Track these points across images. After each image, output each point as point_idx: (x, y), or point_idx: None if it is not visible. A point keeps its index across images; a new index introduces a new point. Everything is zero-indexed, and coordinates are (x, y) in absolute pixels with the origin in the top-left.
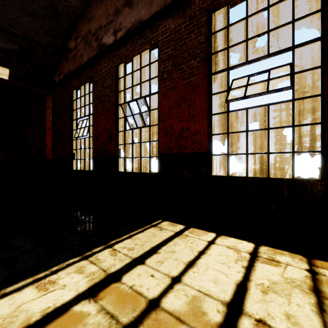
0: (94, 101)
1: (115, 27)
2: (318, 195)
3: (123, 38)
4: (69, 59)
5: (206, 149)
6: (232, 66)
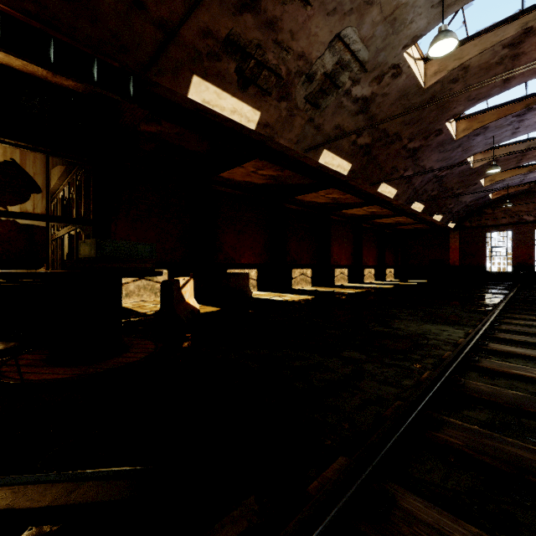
0: (514, 241)
1: (534, 214)
2: None
3: None
4: (485, 218)
5: None
6: None
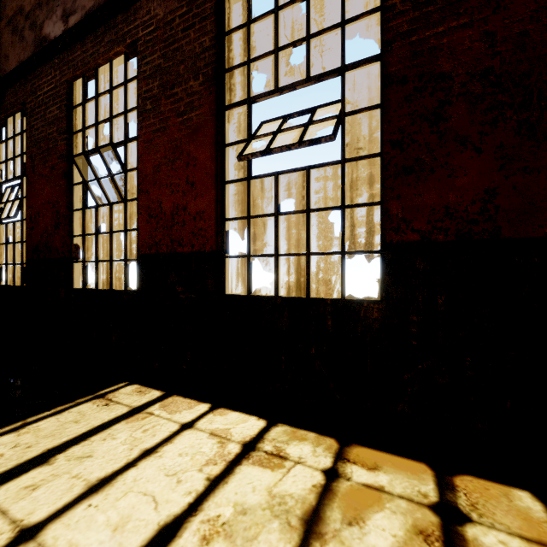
0: (28, 149)
1: (65, 5)
2: (374, 327)
3: (76, 27)
4: None
5: (214, 246)
6: (255, 96)
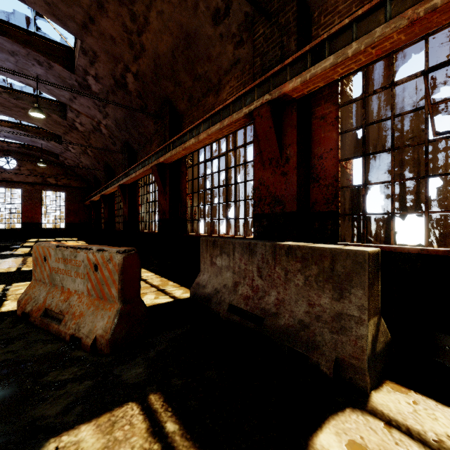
0: None
1: None
2: (64, 230)
3: (1, 180)
4: None
5: (41, 222)
6: (48, 205)
